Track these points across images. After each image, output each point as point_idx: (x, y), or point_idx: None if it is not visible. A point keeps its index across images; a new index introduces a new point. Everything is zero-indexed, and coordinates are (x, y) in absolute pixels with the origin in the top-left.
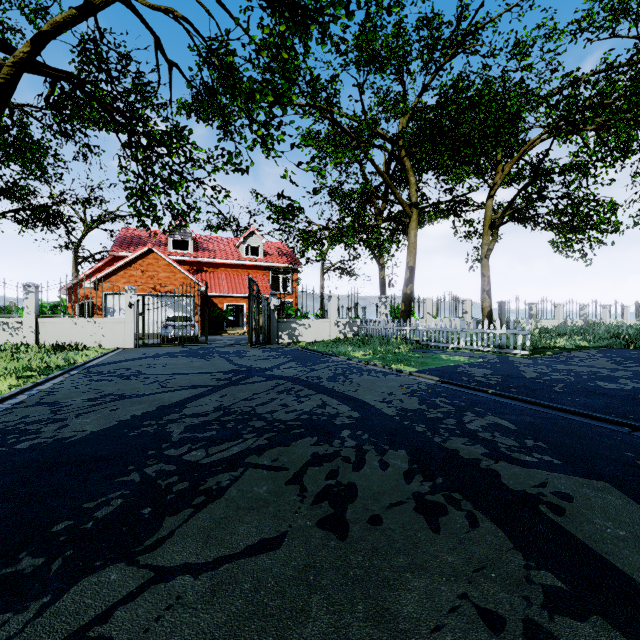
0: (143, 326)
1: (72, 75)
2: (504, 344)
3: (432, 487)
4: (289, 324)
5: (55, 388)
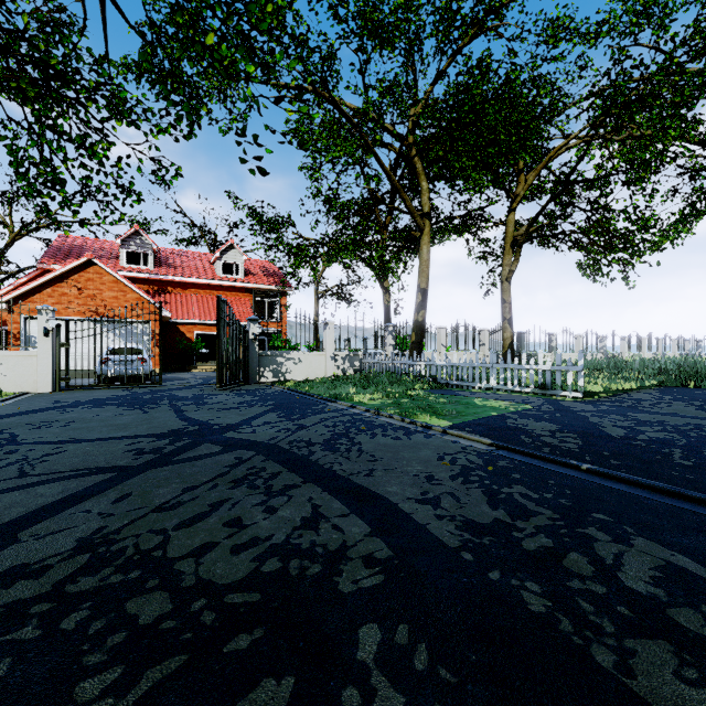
0: (66, 361)
1: None
2: (549, 383)
3: None
4: (274, 358)
5: None
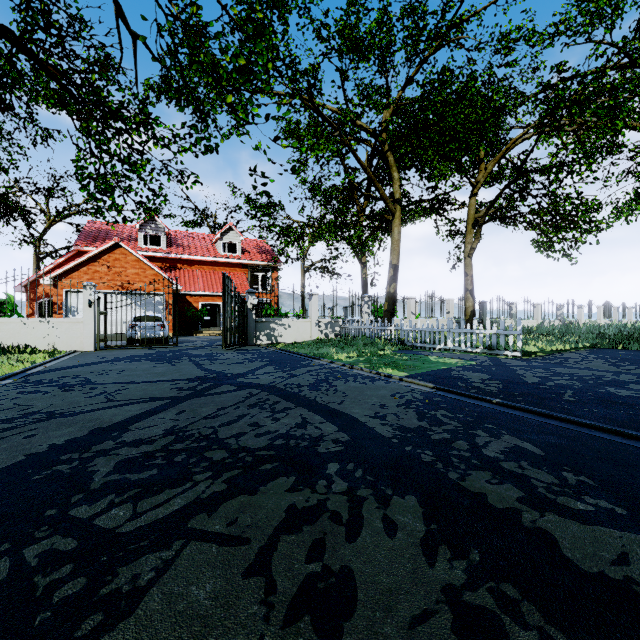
0: (105, 326)
1: (4, 28)
2: (494, 345)
3: (468, 572)
4: (268, 324)
5: None
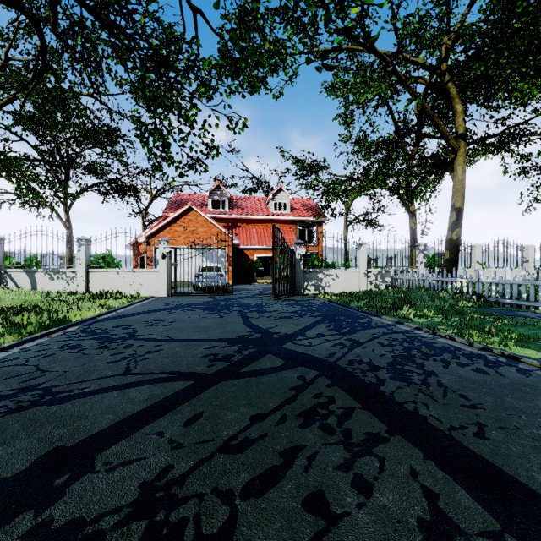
0: (175, 276)
1: None
2: None
3: None
4: (315, 274)
5: (4, 360)
